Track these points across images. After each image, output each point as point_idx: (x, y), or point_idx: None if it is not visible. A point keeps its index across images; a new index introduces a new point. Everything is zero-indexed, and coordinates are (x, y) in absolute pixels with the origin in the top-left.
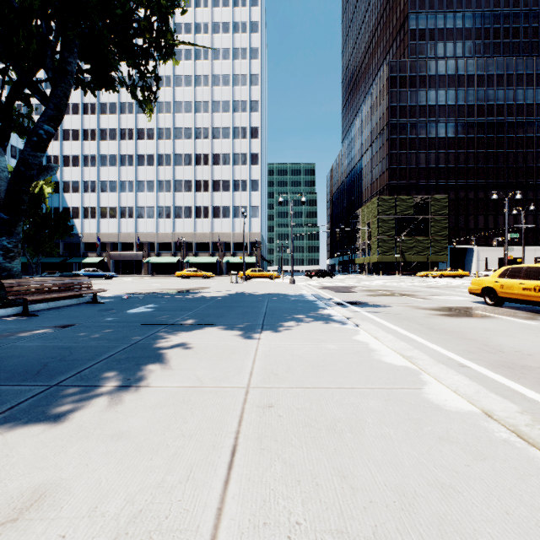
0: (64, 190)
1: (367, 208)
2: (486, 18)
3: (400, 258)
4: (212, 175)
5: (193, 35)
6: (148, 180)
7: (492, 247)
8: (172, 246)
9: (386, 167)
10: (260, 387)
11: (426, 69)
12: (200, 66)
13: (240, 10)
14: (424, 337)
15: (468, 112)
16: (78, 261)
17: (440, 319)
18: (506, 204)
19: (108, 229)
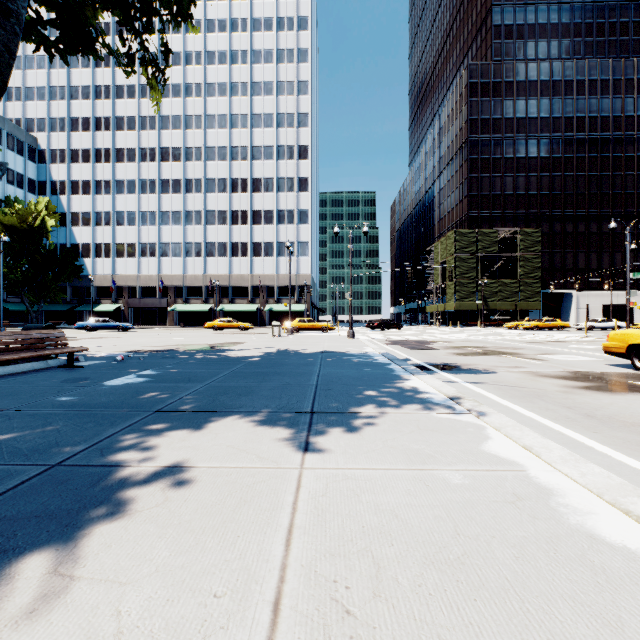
0: (72, 223)
1: (441, 245)
2: (587, 11)
3: (482, 305)
4: (251, 204)
5: (229, 33)
6: (173, 211)
7: (595, 292)
8: (203, 291)
9: (465, 194)
10: None
11: (514, 74)
12: (237, 71)
13: (285, 3)
14: (597, 437)
15: (566, 126)
16: (88, 309)
17: (589, 396)
18: (628, 235)
19: (125, 270)
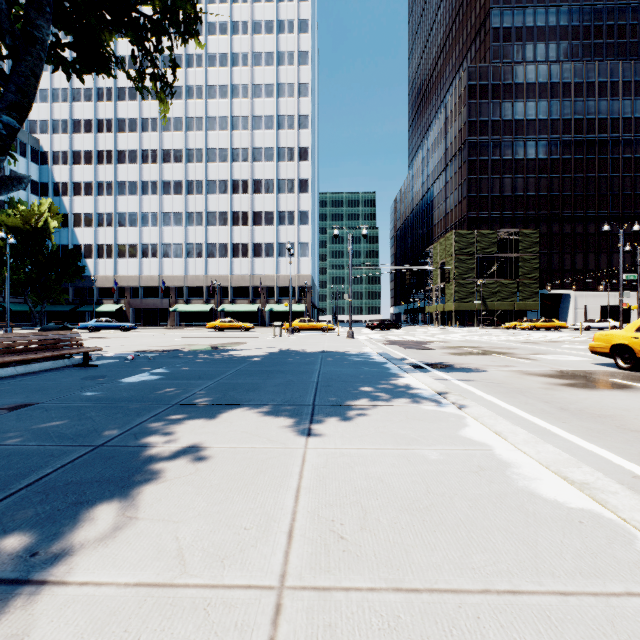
0: (74, 224)
1: (440, 245)
2: (585, 14)
3: (481, 306)
4: (252, 205)
5: (230, 36)
6: (175, 212)
7: (593, 292)
8: (204, 292)
9: (464, 195)
10: (307, 588)
11: (512, 76)
12: (238, 73)
13: (286, 6)
14: (565, 426)
15: (564, 128)
16: (90, 309)
17: (568, 392)
18: (621, 237)
19: (127, 270)
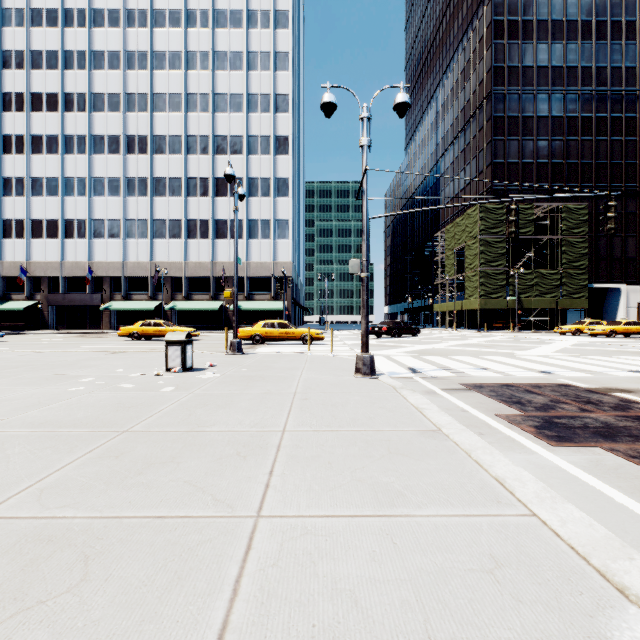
0: None
1: (457, 227)
2: None
3: (516, 303)
4: (214, 169)
5: None
6: (109, 177)
7: None
8: (149, 284)
9: (487, 162)
10: None
11: (549, 11)
12: None
13: None
14: None
15: (612, 79)
16: None
17: None
18: None
19: (44, 255)
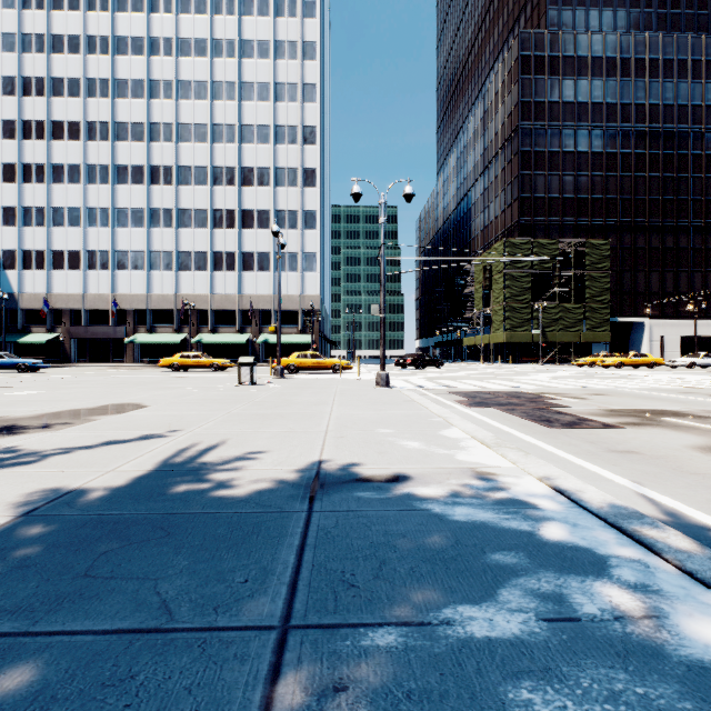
0: None
1: (485, 260)
2: None
3: (540, 336)
4: (240, 201)
5: None
6: (133, 208)
7: (671, 321)
8: (174, 316)
9: (514, 196)
10: None
11: (575, 47)
12: (221, 24)
13: None
14: None
15: (636, 115)
16: (10, 339)
17: None
18: None
19: (66, 287)
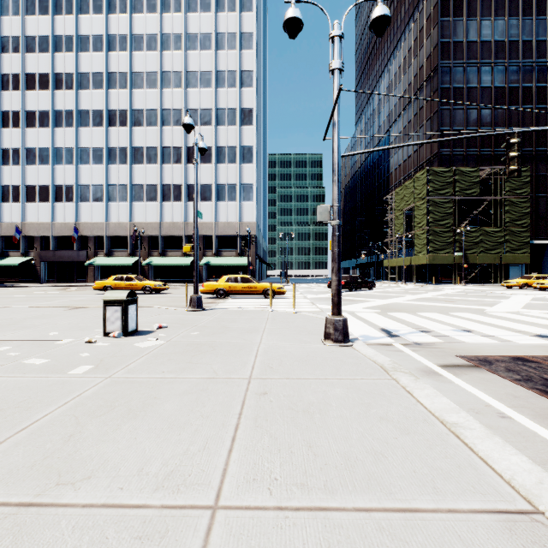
0: None
1: (406, 189)
2: None
3: (462, 258)
4: (186, 139)
5: None
6: (94, 147)
7: None
8: (129, 242)
9: (434, 130)
10: None
11: None
12: None
13: None
14: None
15: None
16: None
17: None
18: None
19: (37, 216)
